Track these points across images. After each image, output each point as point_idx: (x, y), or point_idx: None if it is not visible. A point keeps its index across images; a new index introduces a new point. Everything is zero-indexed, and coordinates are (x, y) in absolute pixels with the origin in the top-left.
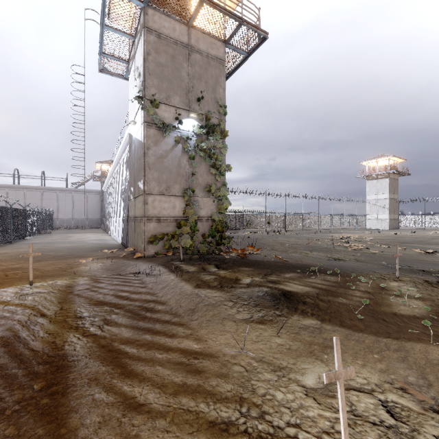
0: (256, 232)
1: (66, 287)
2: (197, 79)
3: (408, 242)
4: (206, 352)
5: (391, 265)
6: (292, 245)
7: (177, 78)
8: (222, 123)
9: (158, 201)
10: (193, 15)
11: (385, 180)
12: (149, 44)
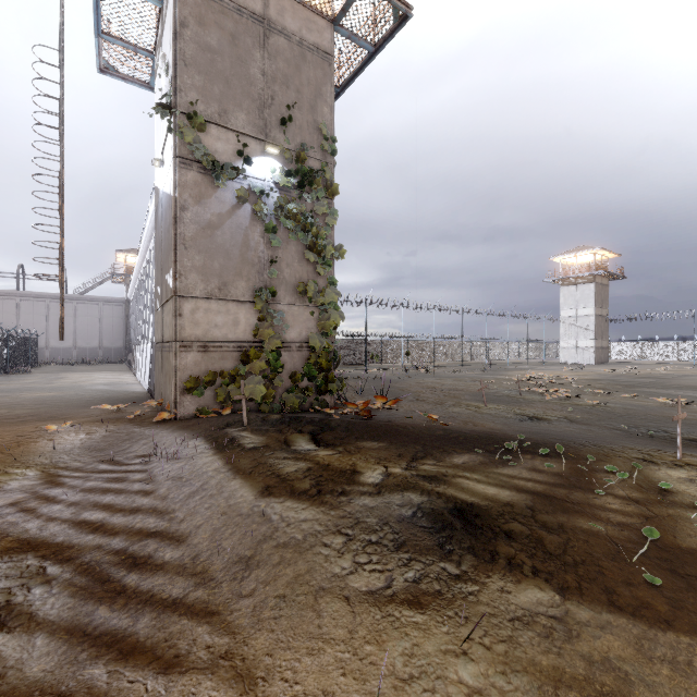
0: (387, 369)
1: None
2: (280, 83)
3: (635, 385)
4: None
5: (634, 430)
6: (450, 391)
7: (241, 78)
8: (328, 169)
9: (203, 311)
10: None
11: (589, 287)
12: (186, 6)
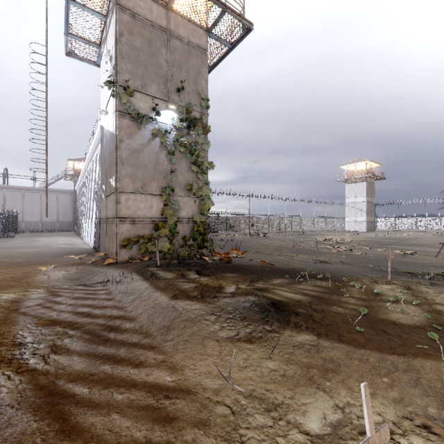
0: (239, 235)
1: (12, 303)
2: (176, 67)
3: (386, 243)
4: (182, 387)
5: (376, 267)
6: (277, 247)
7: (154, 65)
8: (204, 117)
9: (132, 200)
10: None
11: (363, 184)
12: (122, 23)
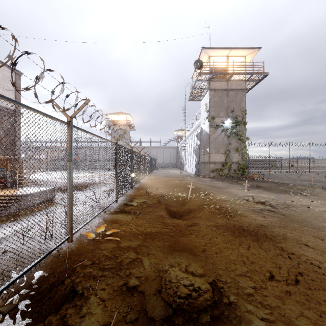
0: (280, 172)
1: (190, 182)
2: (231, 102)
3: None
4: (229, 191)
5: None
6: (296, 179)
7: (222, 105)
8: (244, 118)
9: (214, 156)
10: (229, 78)
11: None
12: (211, 95)
